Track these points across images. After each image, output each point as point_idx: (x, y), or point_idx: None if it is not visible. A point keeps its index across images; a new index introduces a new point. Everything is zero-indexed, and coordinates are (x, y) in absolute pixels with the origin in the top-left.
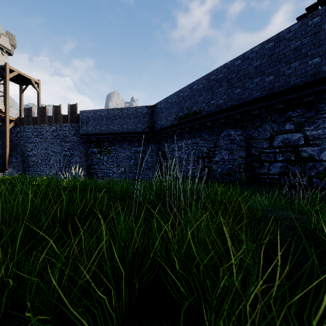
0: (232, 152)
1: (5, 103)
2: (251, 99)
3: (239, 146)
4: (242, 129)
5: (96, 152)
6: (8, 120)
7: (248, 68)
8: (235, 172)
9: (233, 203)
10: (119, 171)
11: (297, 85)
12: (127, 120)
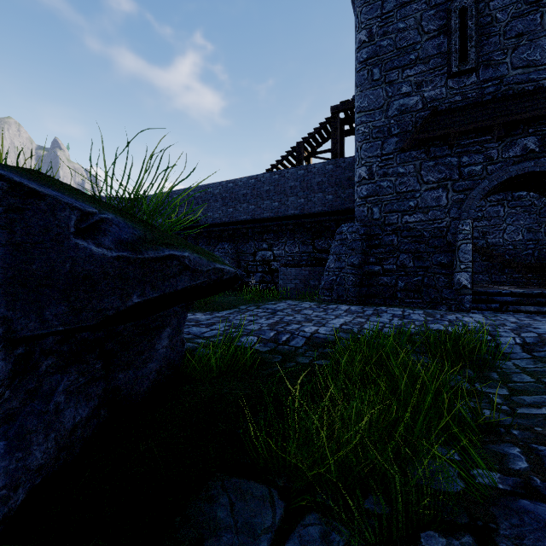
0: None
1: None
2: (240, 220)
3: (231, 259)
4: (235, 243)
5: None
6: None
7: (238, 193)
8: None
9: None
10: None
11: (267, 218)
12: None
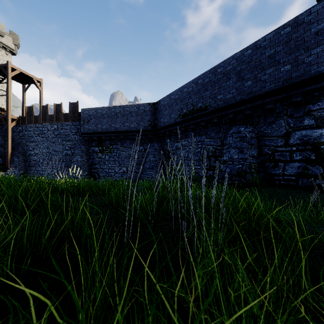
0: (242, 151)
1: (7, 102)
2: (264, 91)
3: (249, 144)
4: (252, 125)
5: (97, 151)
6: (10, 119)
7: (260, 58)
8: (246, 173)
9: (262, 219)
10: (121, 171)
11: (320, 74)
12: (129, 118)
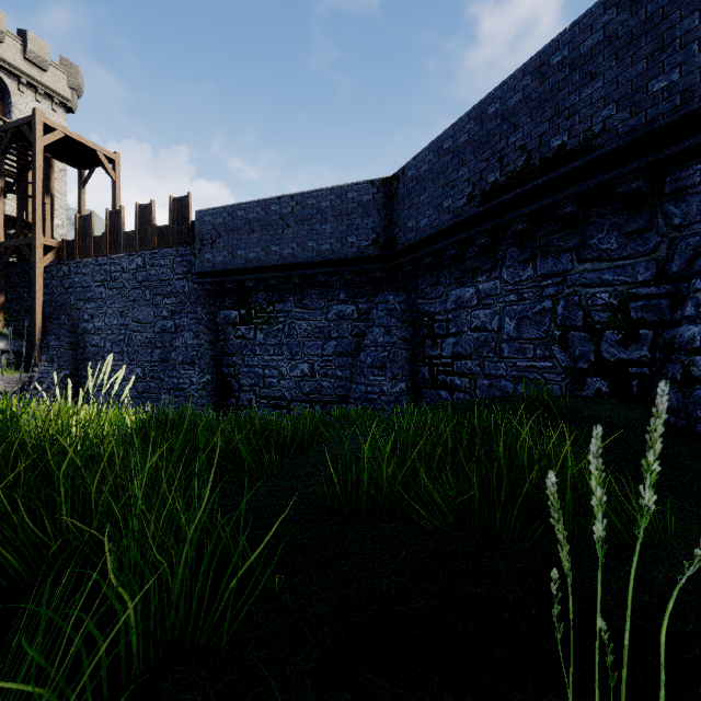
0: None
1: (34, 206)
2: None
3: None
4: None
5: (235, 320)
6: (39, 246)
7: None
8: None
9: None
10: (295, 373)
11: None
12: (317, 228)
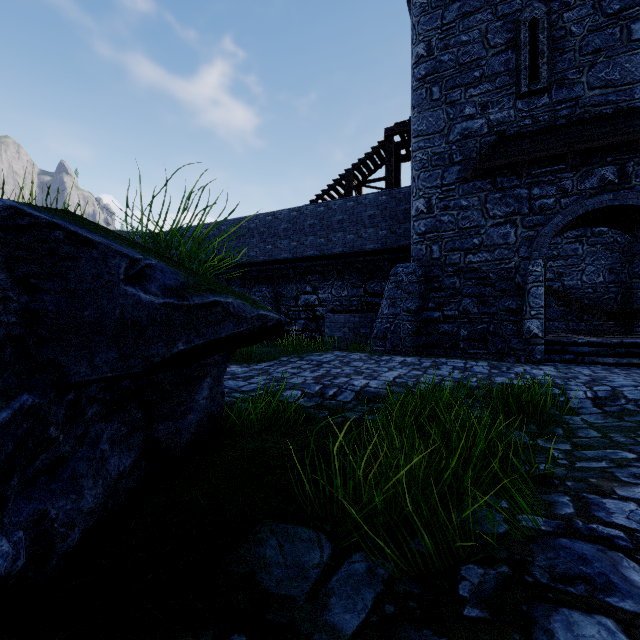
0: None
1: None
2: (280, 259)
3: (270, 304)
4: (273, 285)
5: None
6: None
7: (278, 228)
8: None
9: None
10: None
11: (312, 257)
12: None
